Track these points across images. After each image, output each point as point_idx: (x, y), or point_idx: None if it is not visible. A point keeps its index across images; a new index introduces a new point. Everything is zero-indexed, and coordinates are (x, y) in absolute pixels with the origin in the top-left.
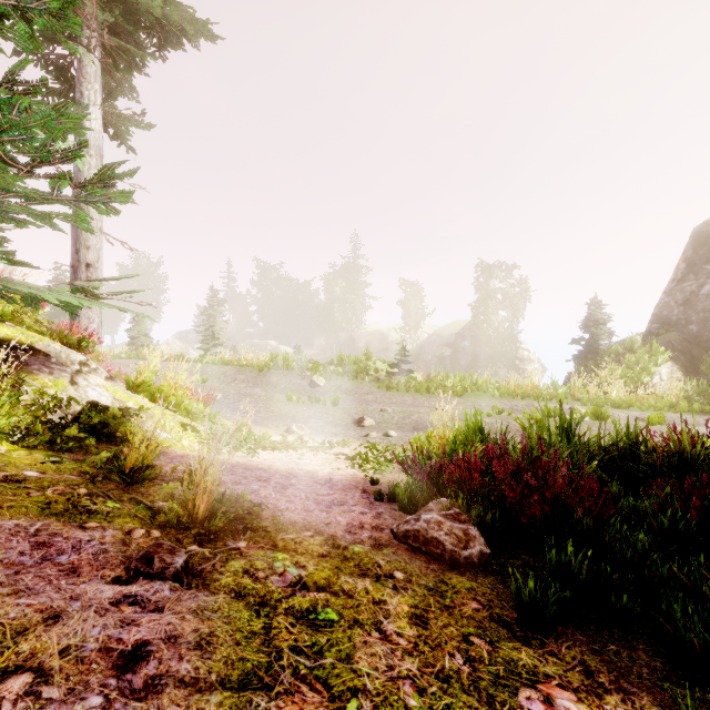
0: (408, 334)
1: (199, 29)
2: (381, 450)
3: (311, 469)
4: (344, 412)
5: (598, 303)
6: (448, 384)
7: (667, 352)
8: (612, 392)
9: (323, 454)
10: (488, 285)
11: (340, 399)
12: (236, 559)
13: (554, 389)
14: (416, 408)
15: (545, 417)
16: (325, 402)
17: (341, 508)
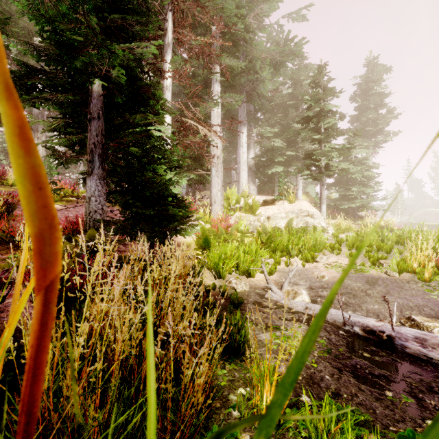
0: None
1: (396, 135)
2: None
3: None
4: None
5: None
6: None
7: None
8: None
9: None
10: None
11: None
12: None
13: None
14: None
15: None
16: None
17: None
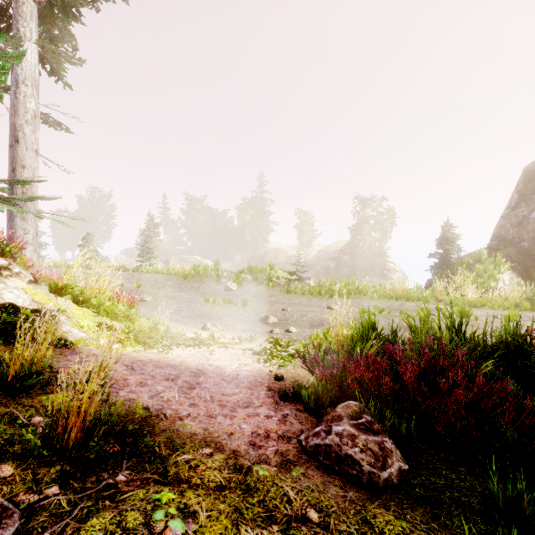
0: (302, 251)
1: None
2: (283, 345)
3: (219, 365)
4: (252, 311)
5: (450, 225)
6: (336, 288)
7: (507, 262)
8: (467, 294)
9: (232, 349)
10: (363, 213)
11: (248, 301)
12: (101, 513)
13: (419, 292)
14: (311, 308)
15: (429, 316)
16: (236, 303)
17: (245, 412)
